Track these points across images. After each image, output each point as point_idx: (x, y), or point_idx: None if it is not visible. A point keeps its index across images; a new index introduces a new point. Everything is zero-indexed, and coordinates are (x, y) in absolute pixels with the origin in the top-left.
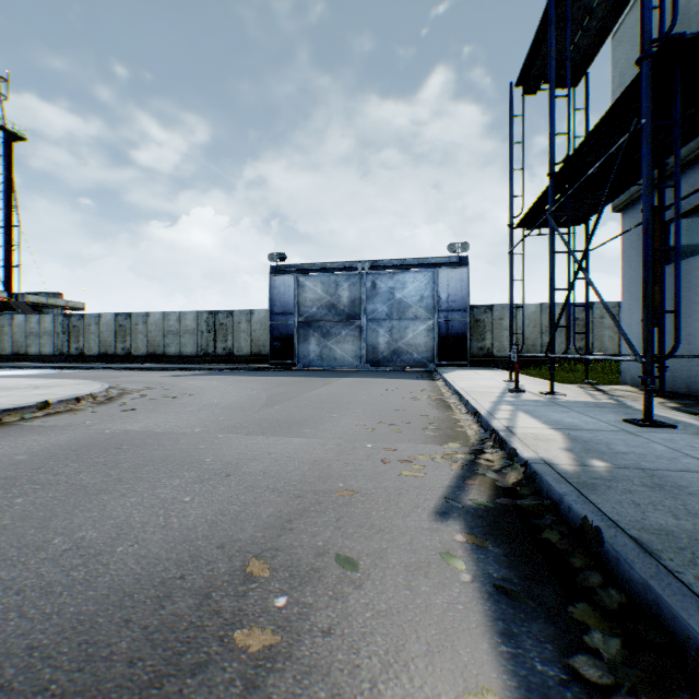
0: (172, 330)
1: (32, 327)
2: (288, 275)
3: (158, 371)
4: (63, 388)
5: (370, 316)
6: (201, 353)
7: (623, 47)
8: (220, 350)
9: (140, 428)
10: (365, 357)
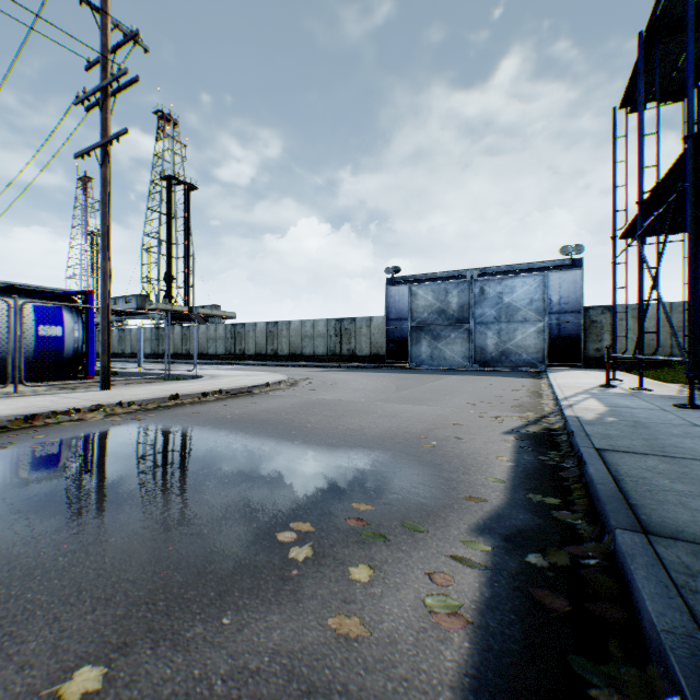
0: (307, 335)
1: (210, 333)
2: (402, 286)
3: (301, 368)
4: (263, 376)
5: (478, 319)
6: (330, 353)
7: None
8: (345, 351)
9: (329, 398)
10: (473, 358)
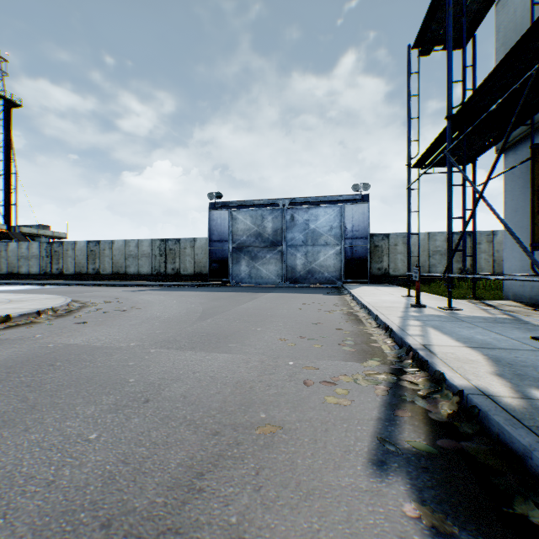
0: (131, 254)
1: (22, 252)
2: (224, 210)
3: (120, 287)
4: (32, 302)
5: (290, 242)
6: (155, 272)
7: (506, 12)
8: (169, 270)
9: (81, 342)
10: (285, 276)
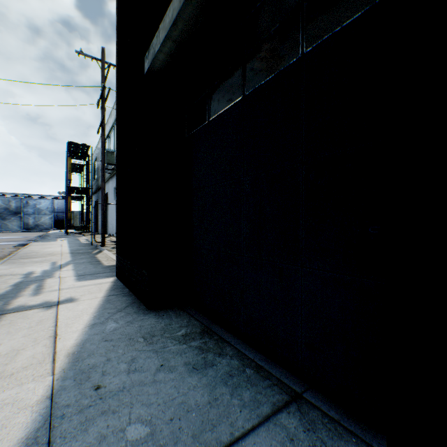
0: None
1: None
2: None
3: None
4: None
5: (26, 213)
6: None
7: None
8: None
9: None
10: (24, 227)
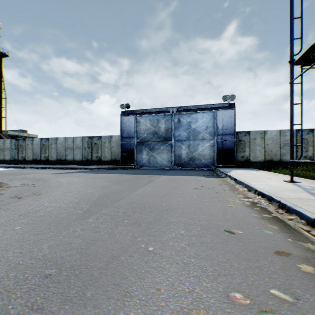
0: (69, 147)
1: (0, 145)
2: (131, 116)
3: (57, 170)
4: None
5: (177, 138)
6: (84, 159)
7: None
8: (94, 157)
9: None
10: (174, 162)
